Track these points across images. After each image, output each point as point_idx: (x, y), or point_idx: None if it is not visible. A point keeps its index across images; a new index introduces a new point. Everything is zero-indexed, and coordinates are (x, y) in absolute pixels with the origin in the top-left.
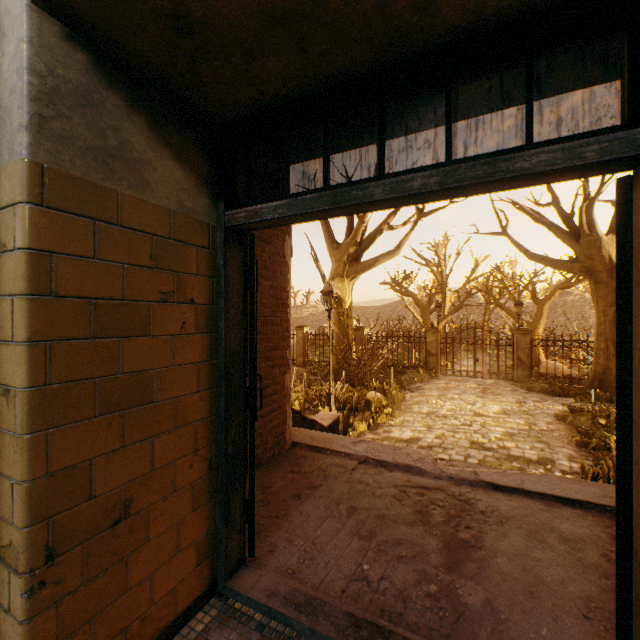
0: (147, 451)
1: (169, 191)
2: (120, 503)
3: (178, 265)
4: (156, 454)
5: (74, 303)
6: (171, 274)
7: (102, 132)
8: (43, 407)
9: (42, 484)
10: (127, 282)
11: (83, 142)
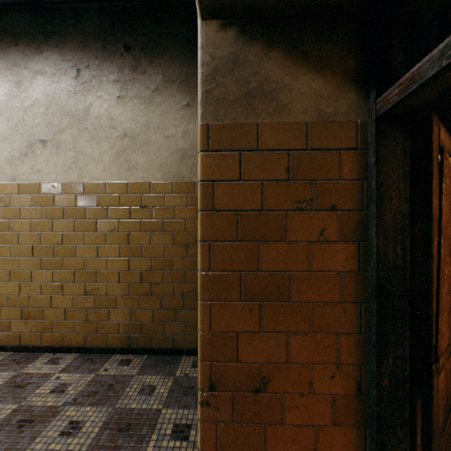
0: (282, 343)
1: (305, 105)
2: (259, 376)
3: (315, 173)
4: (291, 349)
5: (226, 215)
6: (307, 183)
7: (245, 81)
8: (208, 285)
9: (207, 336)
10: (265, 195)
11: (232, 96)
